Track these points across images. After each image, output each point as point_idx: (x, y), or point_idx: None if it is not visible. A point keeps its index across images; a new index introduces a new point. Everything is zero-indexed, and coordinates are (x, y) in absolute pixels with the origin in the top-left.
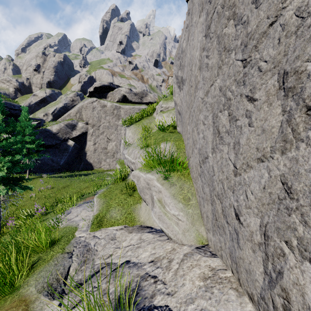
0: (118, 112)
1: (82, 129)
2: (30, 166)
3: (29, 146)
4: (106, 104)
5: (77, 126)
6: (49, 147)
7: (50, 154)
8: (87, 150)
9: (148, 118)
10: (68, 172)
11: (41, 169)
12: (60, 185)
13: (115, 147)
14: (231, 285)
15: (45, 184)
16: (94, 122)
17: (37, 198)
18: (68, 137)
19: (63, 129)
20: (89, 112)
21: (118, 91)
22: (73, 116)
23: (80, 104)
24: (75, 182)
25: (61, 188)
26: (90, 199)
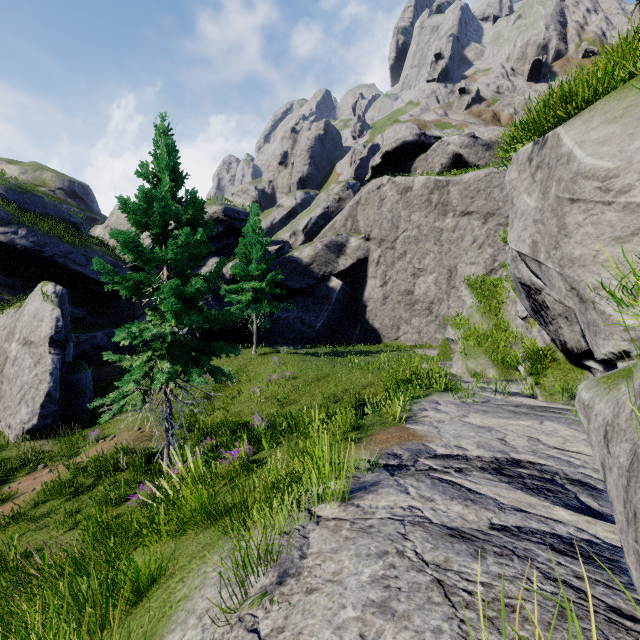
0: (442, 195)
1: (357, 251)
2: (234, 316)
3: (256, 284)
4: (410, 183)
5: (347, 245)
6: (296, 295)
7: (298, 307)
8: (368, 300)
9: None
10: (329, 345)
11: (283, 338)
12: (309, 373)
13: (435, 289)
14: None
15: (282, 369)
16: (383, 233)
17: (264, 397)
18: (330, 272)
19: (321, 255)
20: (371, 211)
21: (440, 147)
22: (340, 227)
23: (354, 199)
24: (342, 369)
25: (311, 381)
26: (391, 442)
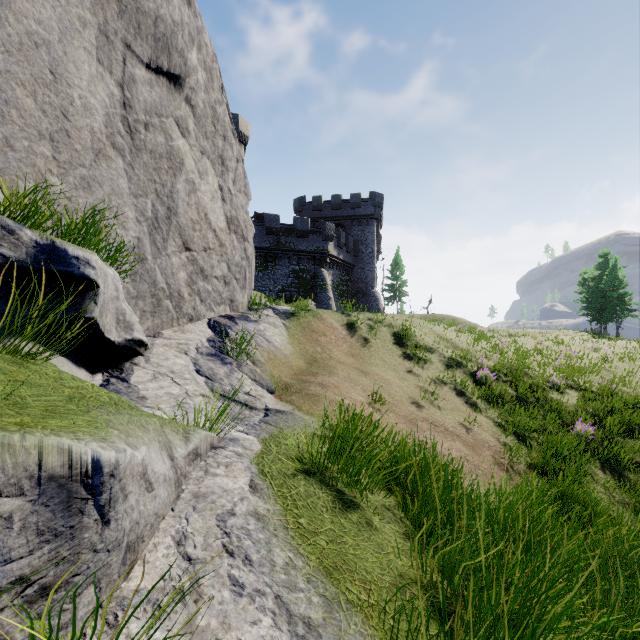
0: None
1: None
2: None
3: None
4: None
5: None
6: None
7: None
8: None
9: None
10: None
11: None
12: None
13: None
14: (182, 327)
15: None
16: None
17: None
18: None
19: None
20: None
21: None
22: None
23: None
24: None
25: None
26: None
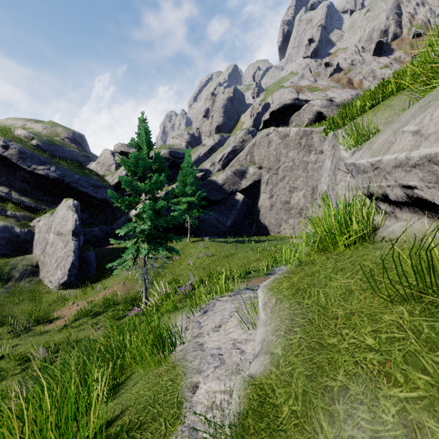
0: (308, 140)
1: (253, 176)
2: (179, 219)
3: (190, 199)
4: (288, 132)
5: (247, 172)
6: (214, 204)
7: (216, 212)
8: (261, 207)
9: (403, 92)
10: (235, 236)
11: (206, 232)
12: (221, 252)
13: (304, 200)
14: None
15: (206, 250)
16: (270, 164)
17: (195, 267)
18: (236, 189)
19: (230, 178)
20: (263, 149)
21: (307, 107)
22: (243, 160)
23: (252, 142)
24: (242, 250)
25: (223, 257)
26: (258, 282)
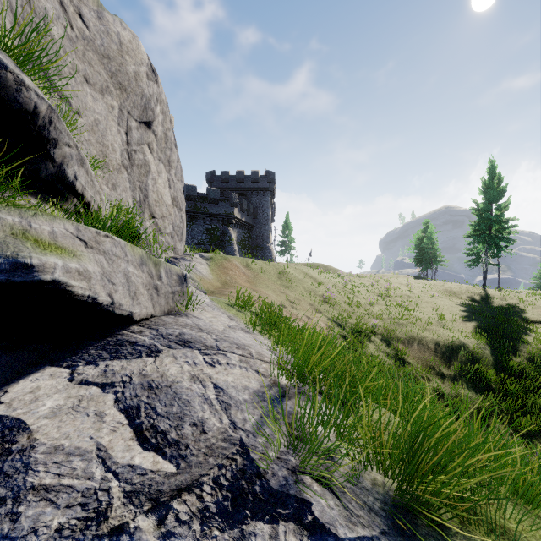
0: None
1: None
2: None
3: None
4: None
5: None
6: None
7: None
8: None
9: None
10: None
11: None
12: None
13: None
14: None
15: None
16: None
17: None
18: None
19: None
20: None
21: None
22: None
23: None
24: None
25: None
26: None
